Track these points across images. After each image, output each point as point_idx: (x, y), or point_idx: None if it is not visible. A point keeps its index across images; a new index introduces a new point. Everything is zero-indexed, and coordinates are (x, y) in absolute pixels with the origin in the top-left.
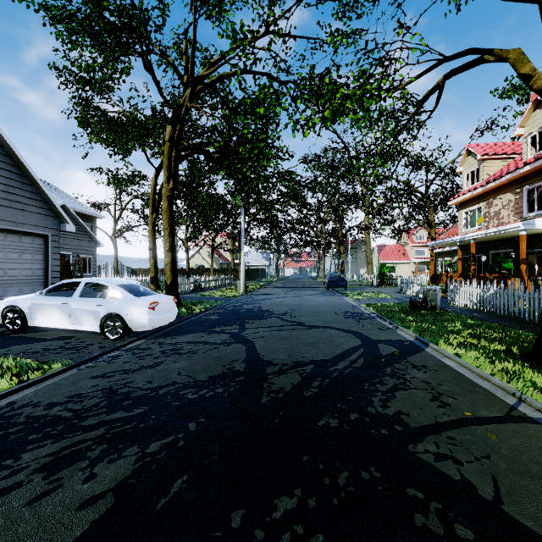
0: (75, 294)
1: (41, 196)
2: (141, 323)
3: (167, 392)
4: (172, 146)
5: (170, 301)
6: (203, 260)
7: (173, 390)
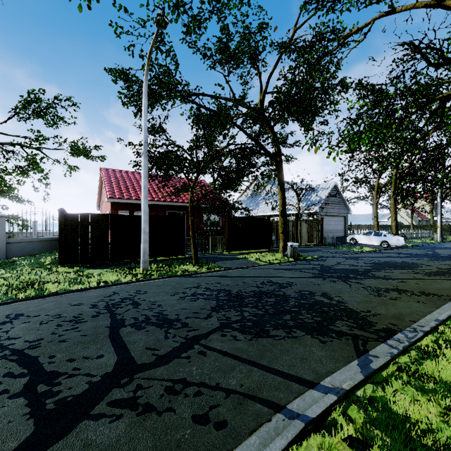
0: (371, 235)
1: (344, 203)
2: (394, 244)
3: (410, 253)
4: (396, 177)
5: (402, 239)
6: (401, 218)
7: (412, 253)
